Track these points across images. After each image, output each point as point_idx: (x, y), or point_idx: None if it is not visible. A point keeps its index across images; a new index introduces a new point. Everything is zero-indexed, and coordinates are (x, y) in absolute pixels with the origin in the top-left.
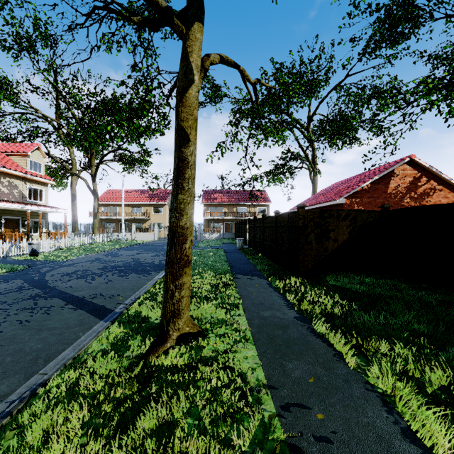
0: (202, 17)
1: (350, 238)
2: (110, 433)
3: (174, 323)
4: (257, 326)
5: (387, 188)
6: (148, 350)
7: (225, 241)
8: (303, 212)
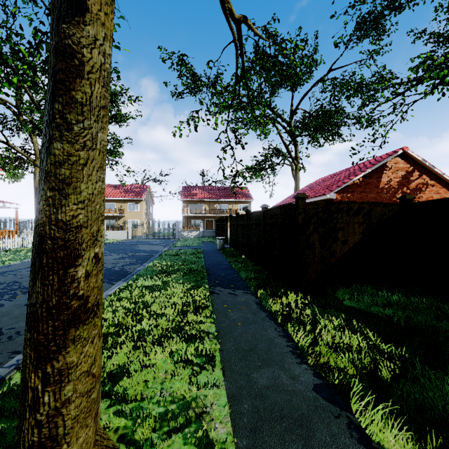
0: None
1: (363, 239)
2: None
3: None
4: (248, 426)
5: (379, 182)
6: None
7: (205, 240)
8: (304, 204)
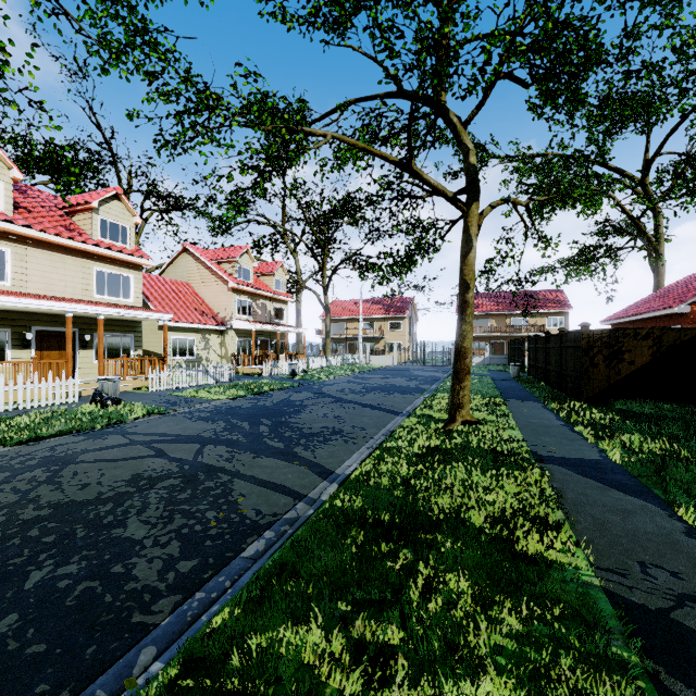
0: (478, 196)
1: (652, 361)
2: (441, 440)
3: (459, 412)
4: (523, 425)
5: None
6: (445, 424)
7: (493, 368)
8: (588, 331)
